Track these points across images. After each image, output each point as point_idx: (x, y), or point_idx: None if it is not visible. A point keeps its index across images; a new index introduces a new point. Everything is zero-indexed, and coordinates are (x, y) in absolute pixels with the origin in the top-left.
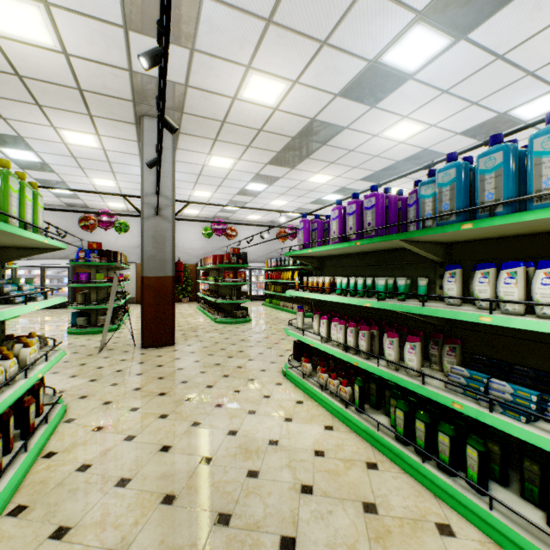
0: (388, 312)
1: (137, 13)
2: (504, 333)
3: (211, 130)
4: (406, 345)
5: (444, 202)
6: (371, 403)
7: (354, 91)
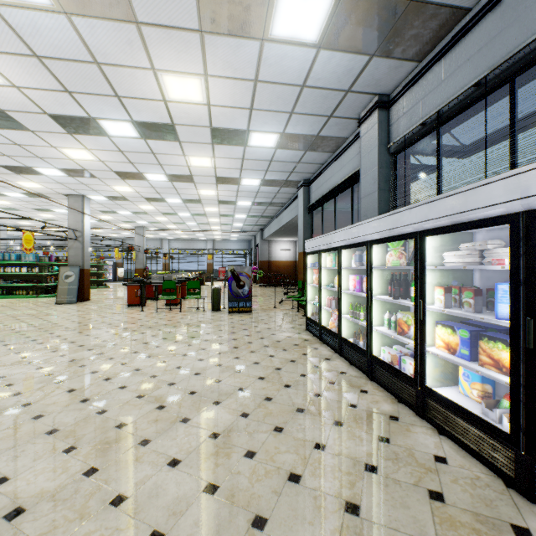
0: None
1: None
2: (11, 276)
3: None
4: None
5: (1, 258)
6: None
7: None
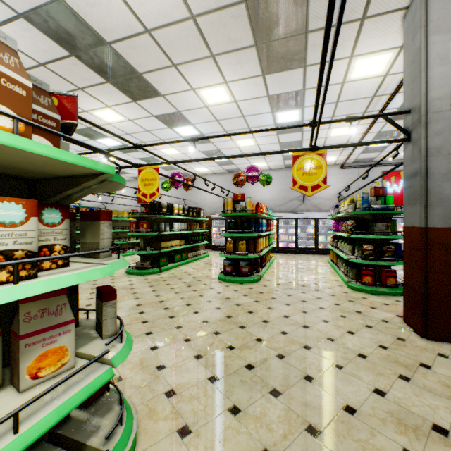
0: None
1: None
2: None
3: None
4: None
5: None
6: None
7: None
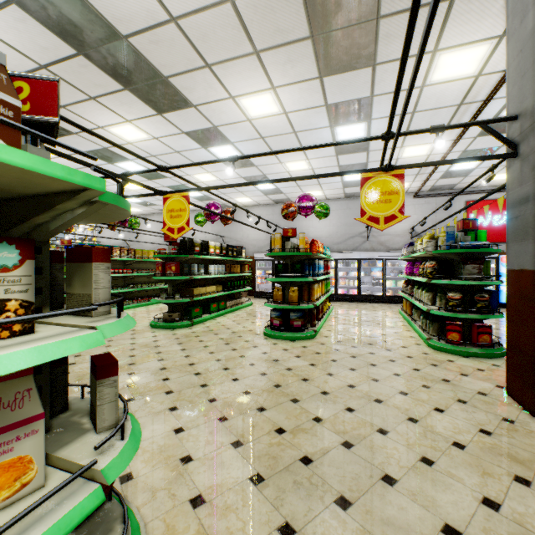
0: None
1: None
2: None
3: None
4: None
5: None
6: None
7: None
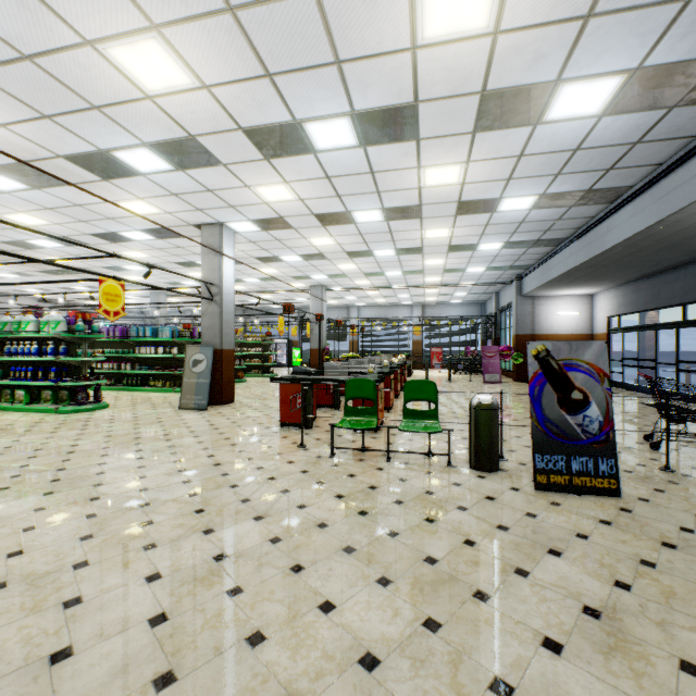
0: (124, 359)
1: (12, 243)
2: (149, 360)
3: (5, 258)
4: (128, 364)
5: (135, 334)
6: (118, 385)
7: (109, 268)
